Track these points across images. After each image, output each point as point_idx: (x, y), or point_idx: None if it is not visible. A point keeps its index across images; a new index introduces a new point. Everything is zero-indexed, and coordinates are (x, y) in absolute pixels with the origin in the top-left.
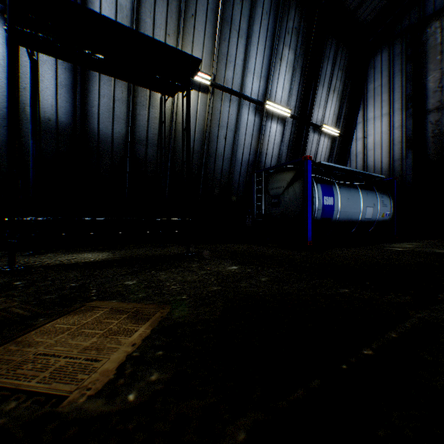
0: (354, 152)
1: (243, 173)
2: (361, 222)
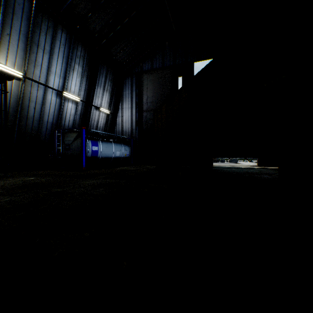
0: (118, 123)
1: (49, 129)
2: (114, 158)
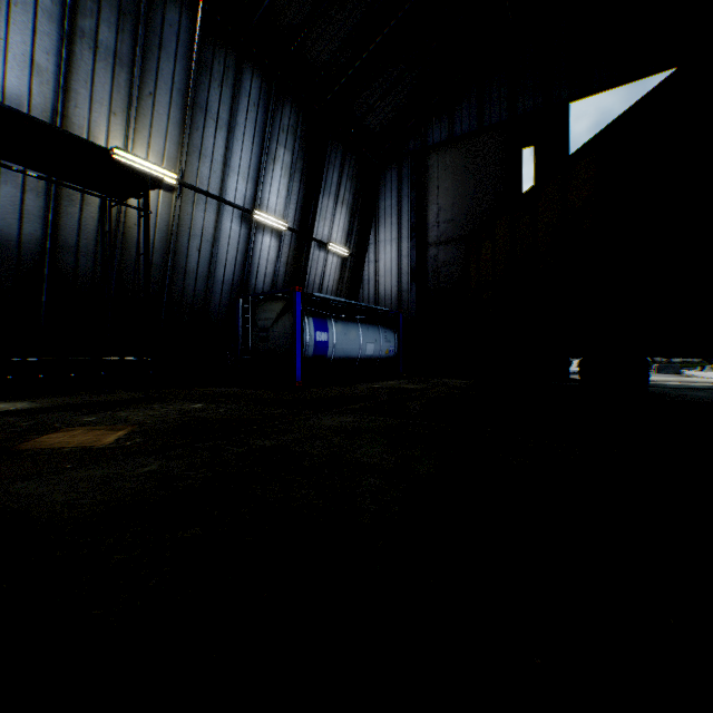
0: (367, 277)
1: (226, 295)
2: (362, 359)
